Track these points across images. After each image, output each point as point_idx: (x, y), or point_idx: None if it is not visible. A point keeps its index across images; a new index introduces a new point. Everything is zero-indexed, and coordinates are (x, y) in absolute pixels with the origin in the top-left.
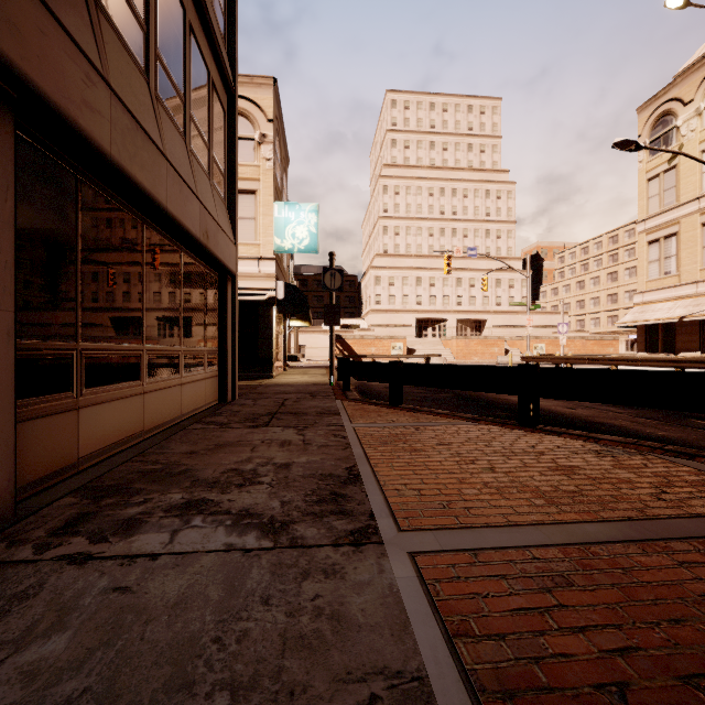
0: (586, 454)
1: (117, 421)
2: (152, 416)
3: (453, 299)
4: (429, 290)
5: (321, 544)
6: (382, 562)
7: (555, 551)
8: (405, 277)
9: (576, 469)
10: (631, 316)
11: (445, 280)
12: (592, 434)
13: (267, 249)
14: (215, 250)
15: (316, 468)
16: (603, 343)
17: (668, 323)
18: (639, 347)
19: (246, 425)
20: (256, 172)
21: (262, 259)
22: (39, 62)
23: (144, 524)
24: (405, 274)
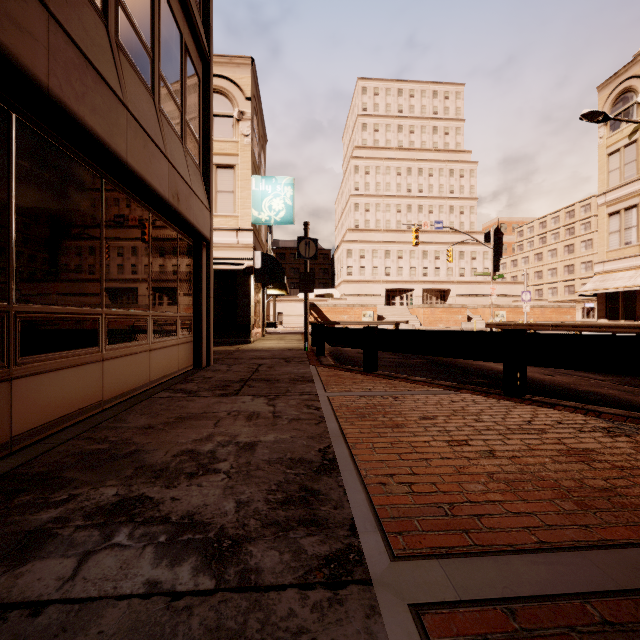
0: (595, 432)
1: (67, 392)
2: (114, 385)
3: (419, 270)
4: (397, 262)
5: (282, 585)
6: (373, 627)
7: (630, 605)
8: (375, 250)
9: (593, 454)
10: (592, 285)
11: (412, 253)
12: (588, 406)
13: (245, 221)
14: (187, 214)
15: (285, 450)
16: (560, 310)
17: (628, 291)
18: (599, 314)
19: (215, 394)
20: (234, 147)
21: (240, 230)
22: None
23: (50, 541)
24: (375, 248)
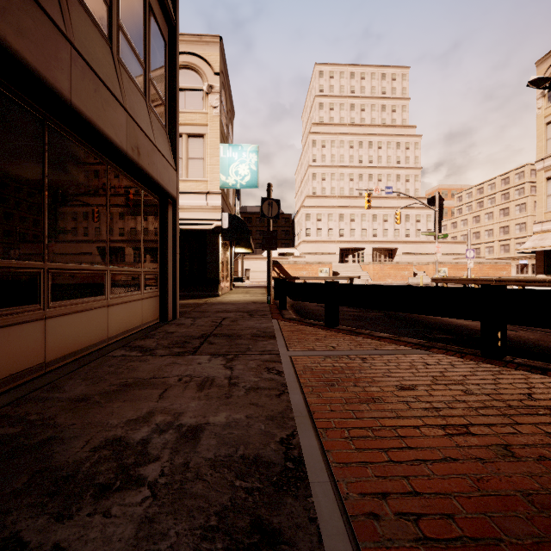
0: None
1: None
2: (60, 344)
3: (369, 231)
4: (349, 224)
5: None
6: None
7: None
8: (330, 214)
9: None
10: (531, 243)
11: (363, 216)
12: None
13: (213, 185)
14: (149, 169)
15: (237, 440)
16: (497, 267)
17: None
18: (538, 270)
19: (171, 352)
20: (204, 118)
21: (210, 193)
22: None
23: None
24: (330, 212)
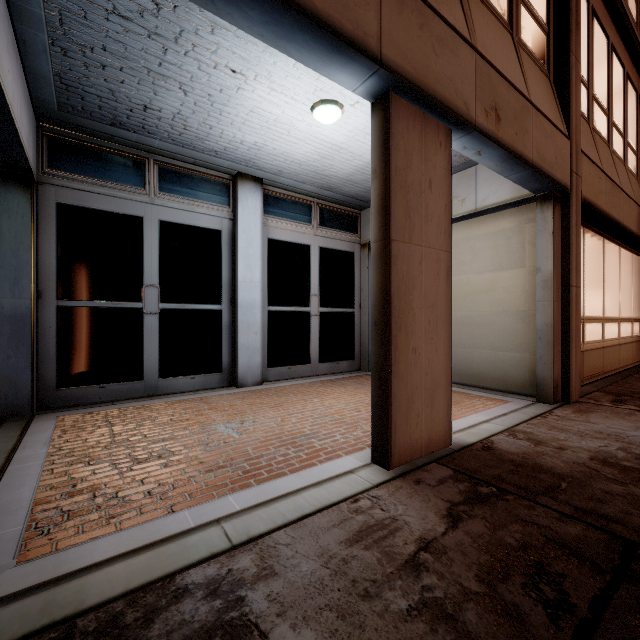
0: None
1: (594, 362)
2: (606, 364)
3: None
4: None
5: None
6: None
7: None
8: None
9: None
10: None
11: None
12: None
13: None
14: None
15: None
16: None
17: None
18: None
19: None
20: None
21: None
22: (589, 188)
23: None
24: None
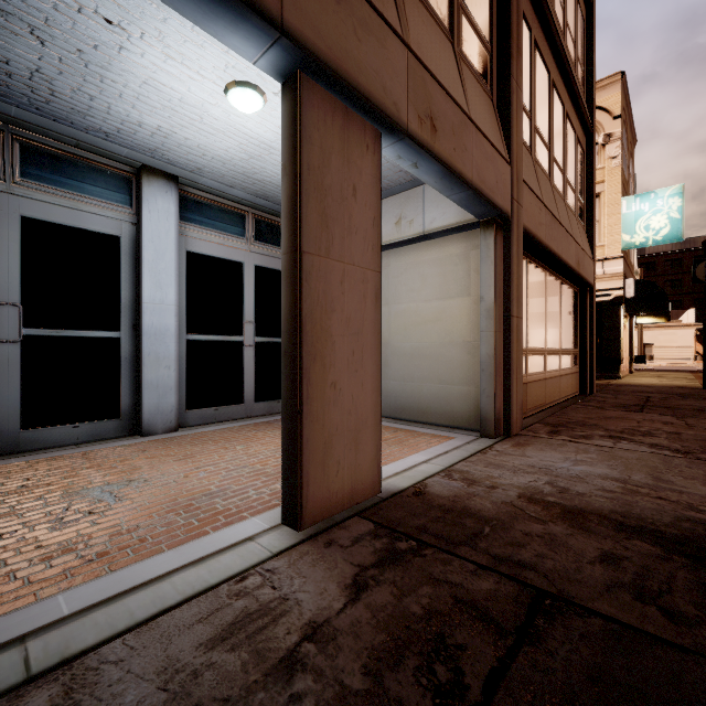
0: None
1: (537, 393)
2: (548, 395)
3: None
4: None
5: None
6: None
7: None
8: None
9: None
10: None
11: None
12: None
13: (612, 249)
14: (582, 272)
15: (705, 438)
16: None
17: None
18: None
19: (619, 410)
20: (599, 175)
21: (607, 260)
22: (530, 219)
23: (592, 438)
24: None
